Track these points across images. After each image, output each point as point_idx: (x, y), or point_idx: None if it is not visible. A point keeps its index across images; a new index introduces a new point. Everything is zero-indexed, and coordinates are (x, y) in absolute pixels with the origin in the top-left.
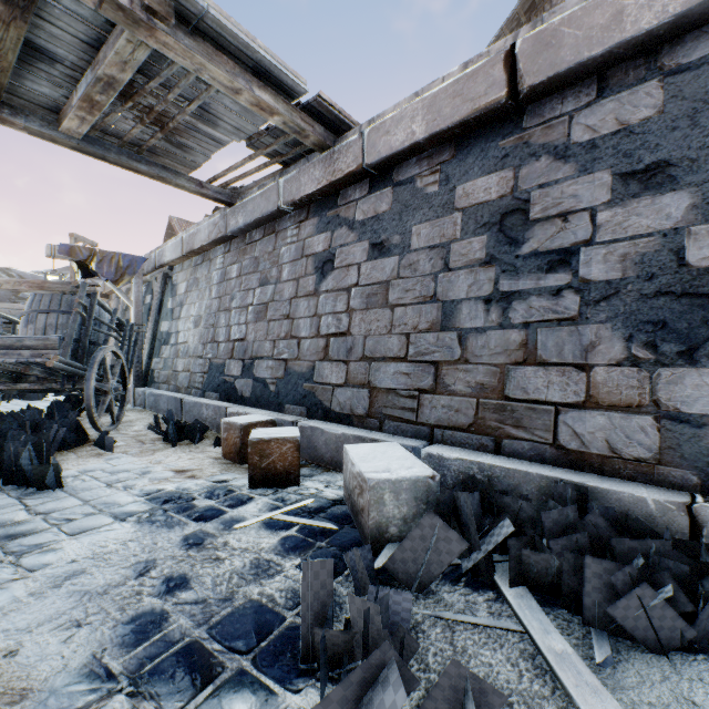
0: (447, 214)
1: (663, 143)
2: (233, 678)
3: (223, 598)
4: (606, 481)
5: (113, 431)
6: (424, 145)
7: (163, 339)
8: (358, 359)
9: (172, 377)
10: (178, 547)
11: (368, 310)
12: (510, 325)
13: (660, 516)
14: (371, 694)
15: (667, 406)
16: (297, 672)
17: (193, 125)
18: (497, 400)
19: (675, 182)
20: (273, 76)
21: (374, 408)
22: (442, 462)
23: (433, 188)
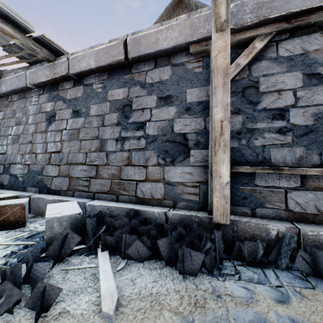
0: (104, 102)
1: (170, 89)
2: None
3: None
4: (148, 207)
5: None
6: (96, 70)
7: None
8: (65, 164)
9: None
10: None
11: (70, 141)
12: (124, 150)
13: (159, 217)
14: None
15: (167, 179)
16: None
17: None
18: (118, 180)
19: (172, 103)
20: (11, 19)
21: (71, 186)
22: (94, 207)
23: (100, 90)
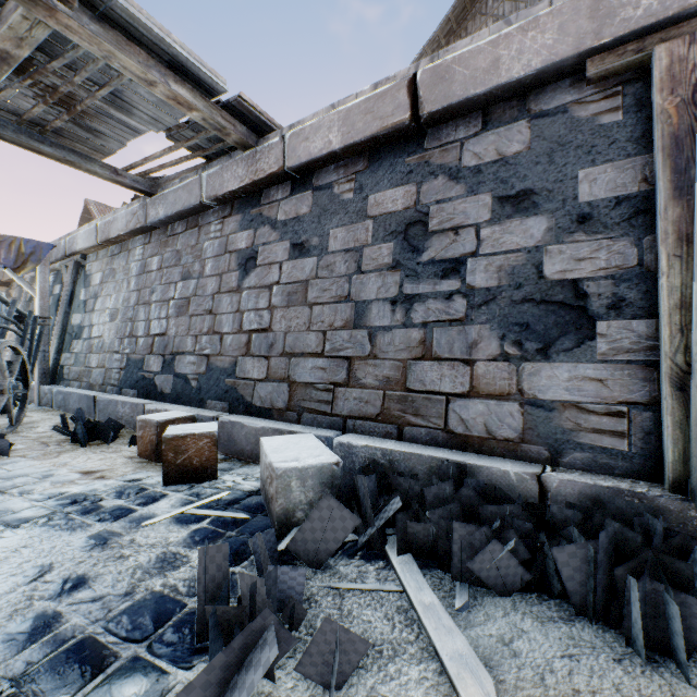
0: (360, 220)
1: (529, 174)
2: (125, 665)
3: (123, 593)
4: (483, 459)
5: (11, 434)
6: (341, 155)
7: (74, 333)
8: (279, 355)
9: (84, 373)
10: (79, 549)
11: (289, 308)
12: (411, 324)
13: (519, 485)
14: (252, 656)
15: (529, 394)
16: (192, 652)
17: (105, 111)
18: (401, 392)
19: (537, 208)
20: (190, 72)
21: (294, 401)
22: (351, 450)
23: (349, 196)
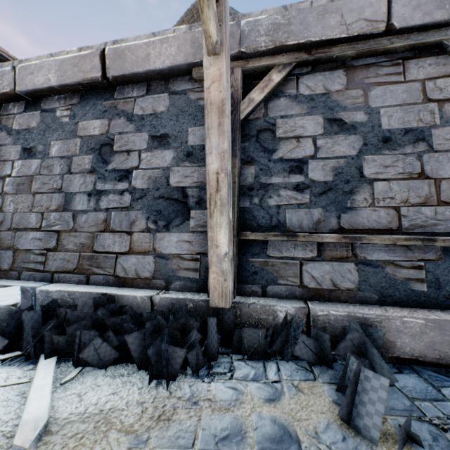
0: (72, 138)
1: (167, 125)
2: None
3: None
4: (130, 291)
5: None
6: (60, 90)
7: None
8: (7, 229)
9: None
10: None
11: (17, 195)
12: (100, 209)
13: (142, 304)
14: None
15: (158, 251)
16: None
17: None
18: (90, 253)
19: (169, 145)
20: None
21: (16, 263)
22: (49, 294)
23: (66, 119)
